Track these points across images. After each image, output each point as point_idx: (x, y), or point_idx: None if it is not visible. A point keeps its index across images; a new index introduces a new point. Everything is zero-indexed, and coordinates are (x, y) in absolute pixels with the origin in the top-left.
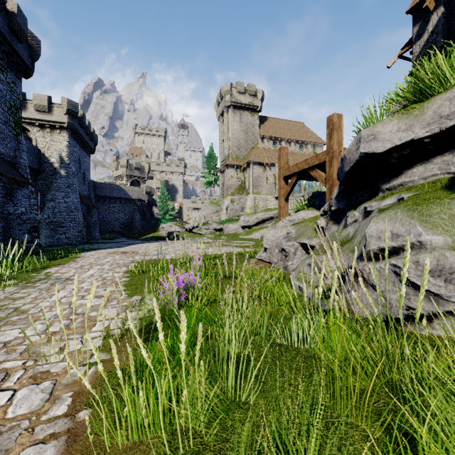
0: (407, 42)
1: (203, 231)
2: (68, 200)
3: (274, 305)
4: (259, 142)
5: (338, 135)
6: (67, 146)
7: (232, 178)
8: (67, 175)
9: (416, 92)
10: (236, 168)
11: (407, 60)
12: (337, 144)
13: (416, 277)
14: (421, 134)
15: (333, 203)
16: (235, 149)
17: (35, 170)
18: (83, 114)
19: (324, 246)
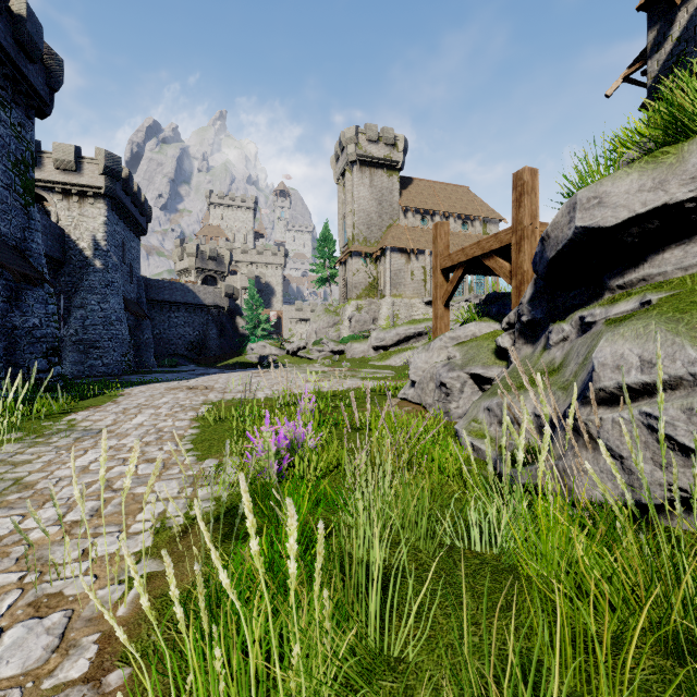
0: (638, 56)
1: (314, 354)
2: (106, 307)
3: (433, 475)
4: (399, 217)
5: (531, 202)
6: (105, 223)
7: (359, 272)
8: (104, 269)
9: (670, 127)
10: (364, 258)
11: (636, 84)
12: (529, 217)
13: (690, 436)
14: (680, 195)
15: (524, 310)
16: (363, 228)
17: (55, 260)
18: (129, 175)
19: (525, 381)
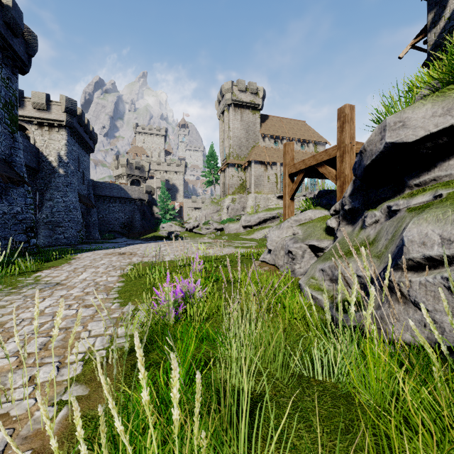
0: (421, 31)
1: (204, 231)
2: (67, 200)
3: (284, 317)
4: (260, 141)
5: (350, 128)
6: (66, 144)
7: (233, 177)
8: (65, 174)
9: None
10: (237, 167)
11: (419, 50)
12: (349, 138)
13: None
14: None
15: (346, 202)
16: (236, 148)
17: (33, 169)
18: (82, 113)
19: (354, 253)
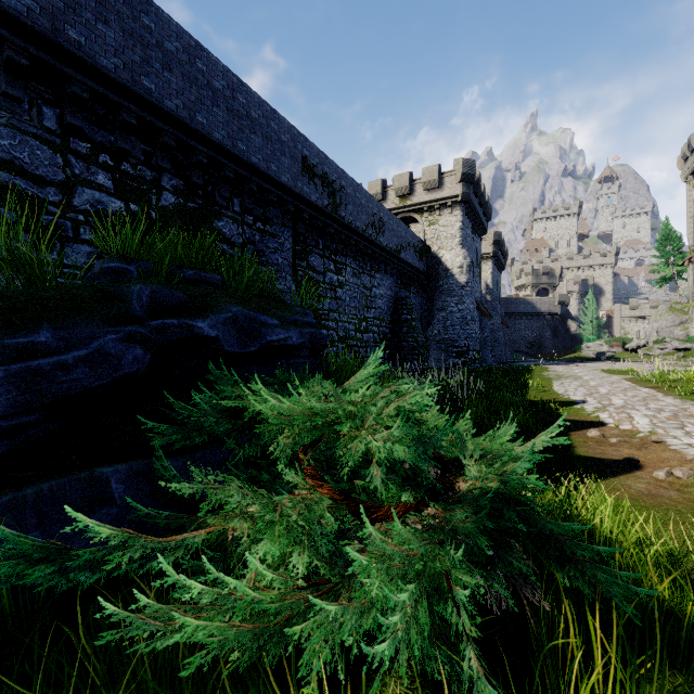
0: None
1: (655, 351)
2: (493, 322)
3: None
4: None
5: None
6: (491, 273)
7: None
8: (491, 300)
9: None
10: None
11: None
12: None
13: None
14: None
15: None
16: None
17: None
18: (502, 239)
19: None
